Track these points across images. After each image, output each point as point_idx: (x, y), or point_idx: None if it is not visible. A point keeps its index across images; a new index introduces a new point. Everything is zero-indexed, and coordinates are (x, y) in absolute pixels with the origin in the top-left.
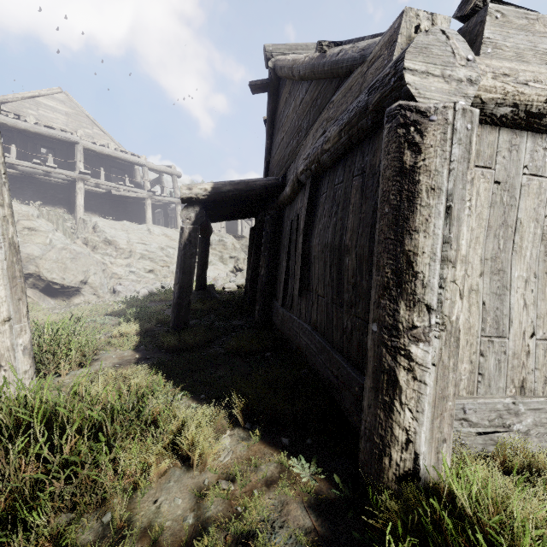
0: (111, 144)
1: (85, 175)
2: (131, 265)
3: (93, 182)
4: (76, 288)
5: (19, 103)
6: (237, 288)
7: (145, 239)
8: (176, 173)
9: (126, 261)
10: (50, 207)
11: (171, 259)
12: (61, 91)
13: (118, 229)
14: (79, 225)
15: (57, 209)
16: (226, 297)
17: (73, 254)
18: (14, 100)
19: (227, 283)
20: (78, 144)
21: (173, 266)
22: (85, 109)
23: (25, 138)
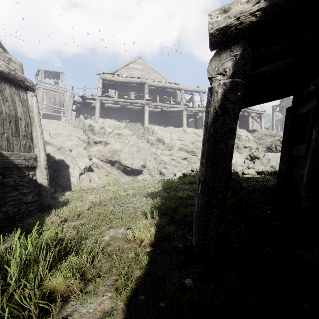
0: (162, 80)
1: (148, 101)
2: (172, 154)
3: (153, 105)
4: (139, 170)
5: (121, 70)
6: (256, 174)
7: (181, 137)
8: (202, 90)
9: (169, 152)
10: (134, 123)
11: (198, 150)
12: (139, 57)
13: (165, 131)
14: (145, 131)
15: (135, 123)
16: (253, 186)
17: (138, 148)
18: (119, 69)
19: (246, 169)
20: (145, 84)
21: (199, 155)
22: (150, 64)
23: (123, 88)
